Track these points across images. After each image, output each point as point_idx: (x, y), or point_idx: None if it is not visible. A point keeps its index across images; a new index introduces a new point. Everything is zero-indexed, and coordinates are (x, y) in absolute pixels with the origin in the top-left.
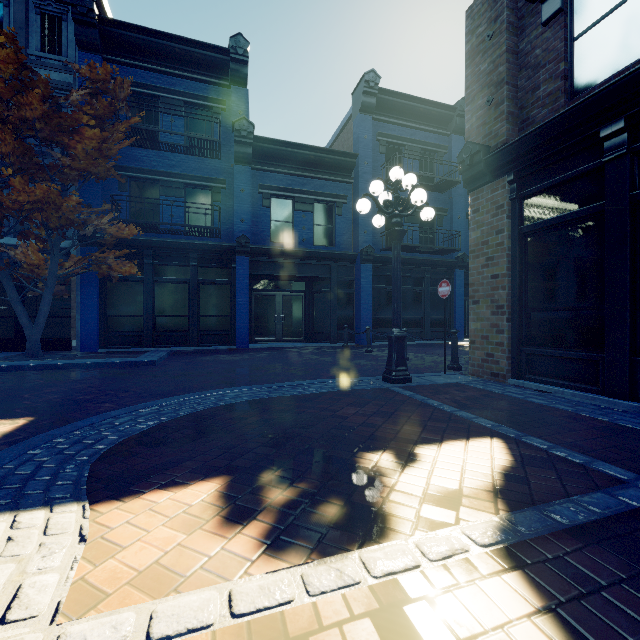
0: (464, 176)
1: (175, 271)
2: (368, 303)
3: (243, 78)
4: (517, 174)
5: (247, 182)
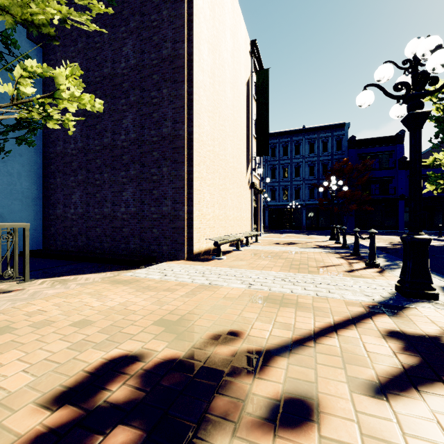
0: None
1: (376, 207)
2: None
3: (402, 142)
4: None
5: (403, 175)
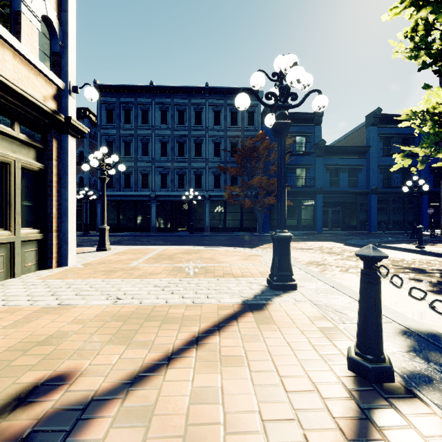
0: (439, 175)
1: (293, 202)
2: (375, 213)
3: (320, 122)
4: None
5: (321, 164)
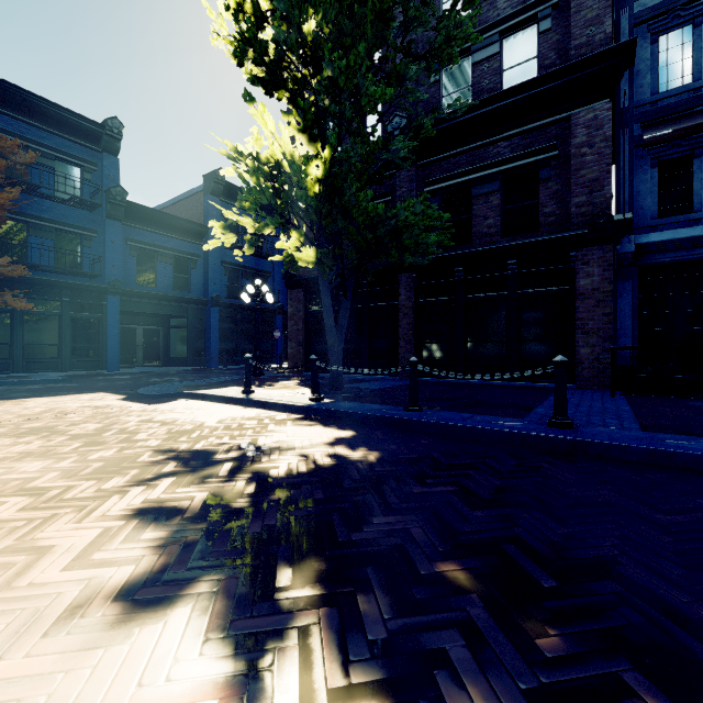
0: (286, 284)
1: (46, 305)
2: (217, 337)
3: (116, 150)
4: (306, 289)
5: (118, 235)
